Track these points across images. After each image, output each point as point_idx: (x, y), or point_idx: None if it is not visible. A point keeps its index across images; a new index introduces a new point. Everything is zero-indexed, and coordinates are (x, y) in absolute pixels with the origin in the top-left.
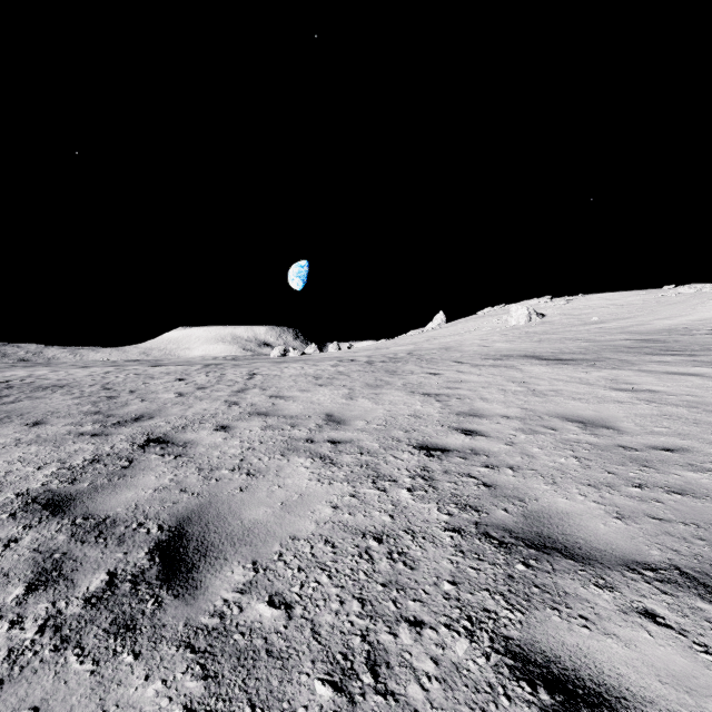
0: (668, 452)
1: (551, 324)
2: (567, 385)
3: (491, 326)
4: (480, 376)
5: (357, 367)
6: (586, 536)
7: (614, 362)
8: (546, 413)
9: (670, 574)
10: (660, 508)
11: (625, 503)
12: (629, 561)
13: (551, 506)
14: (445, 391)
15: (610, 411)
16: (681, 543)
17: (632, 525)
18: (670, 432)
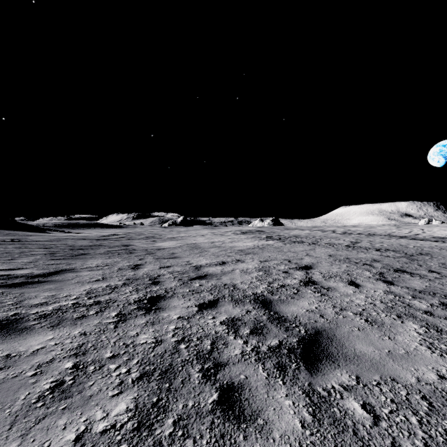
0: None
1: None
2: None
3: None
4: None
5: None
6: None
7: None
8: None
9: None
10: None
11: None
12: None
13: None
14: None
15: None
16: None
17: None
18: None
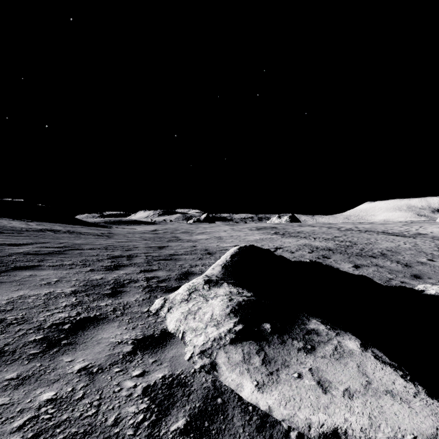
0: None
1: None
2: None
3: None
4: None
5: None
6: None
7: None
8: None
9: None
10: None
11: None
12: None
13: None
14: None
15: None
16: None
17: None
18: None
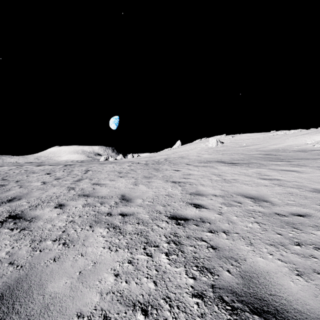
0: (301, 217)
1: (226, 146)
2: (240, 176)
3: (201, 147)
4: (198, 172)
5: (140, 167)
6: (286, 296)
7: (257, 164)
8: (234, 192)
9: None
10: (318, 264)
11: (297, 260)
12: None
13: (255, 265)
14: (183, 180)
15: (263, 191)
16: None
17: (310, 282)
18: (296, 203)
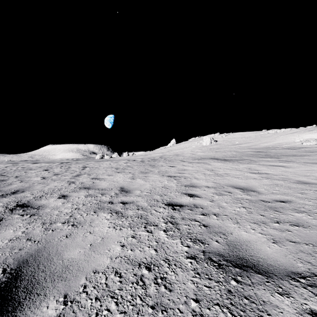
0: (283, 203)
1: (220, 144)
2: (231, 171)
3: (195, 145)
4: (193, 167)
5: (136, 163)
6: (263, 256)
7: (248, 160)
8: (225, 184)
9: (313, 280)
10: (291, 235)
11: (274, 233)
12: (289, 272)
13: (239, 237)
14: (178, 174)
15: (252, 183)
16: (310, 257)
17: (282, 247)
18: (280, 192)
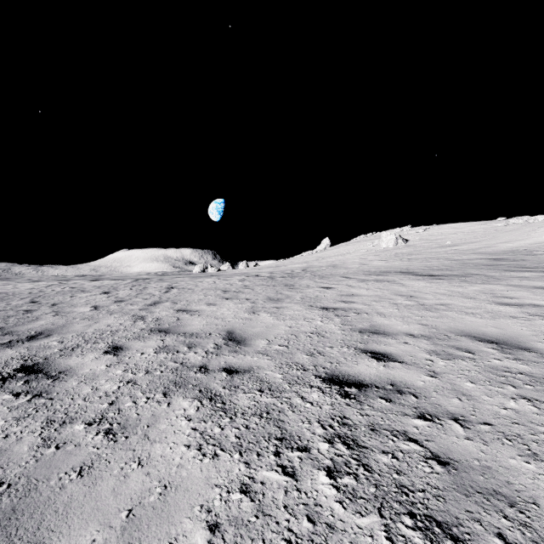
0: None
1: (414, 247)
2: (452, 299)
3: (366, 248)
4: (368, 290)
5: (261, 282)
6: None
7: (481, 277)
8: (450, 330)
9: None
10: None
11: None
12: None
13: None
14: (341, 304)
15: (512, 327)
16: None
17: None
18: None
